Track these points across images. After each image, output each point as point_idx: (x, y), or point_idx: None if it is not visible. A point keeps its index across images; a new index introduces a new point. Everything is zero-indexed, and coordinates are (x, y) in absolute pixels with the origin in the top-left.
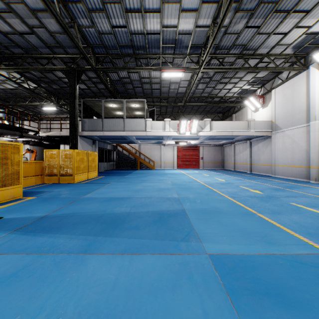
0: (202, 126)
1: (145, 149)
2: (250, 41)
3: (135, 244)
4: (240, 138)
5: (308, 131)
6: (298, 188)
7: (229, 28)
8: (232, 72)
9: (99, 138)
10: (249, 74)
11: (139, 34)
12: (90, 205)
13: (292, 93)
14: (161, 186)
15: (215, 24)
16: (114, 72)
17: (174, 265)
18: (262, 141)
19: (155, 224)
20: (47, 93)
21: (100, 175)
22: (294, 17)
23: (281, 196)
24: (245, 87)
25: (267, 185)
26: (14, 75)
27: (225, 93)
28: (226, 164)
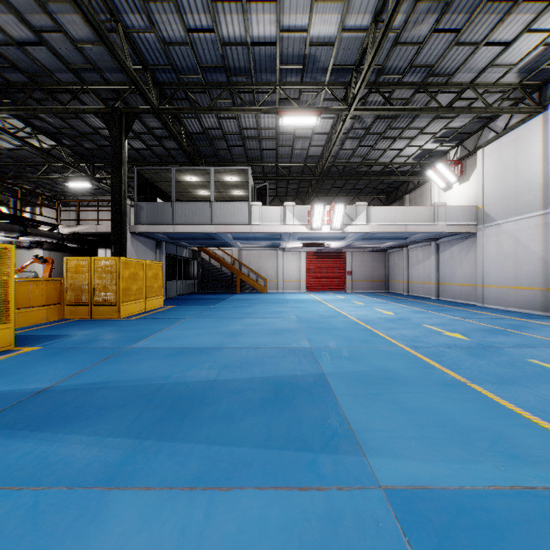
0: (352, 216)
1: (250, 257)
2: (441, 59)
3: (222, 461)
4: (419, 237)
5: (545, 223)
6: (532, 328)
7: (403, 34)
8: (406, 117)
9: (168, 237)
10: (436, 122)
11: (238, 45)
12: (141, 363)
13: (516, 155)
14: (278, 324)
15: (377, 26)
16: (194, 118)
17: (308, 521)
18: (459, 242)
19: (267, 407)
20: (74, 157)
21: (169, 304)
22: (525, 11)
23: (506, 345)
24: (428, 146)
25: (473, 323)
26: (14, 123)
27: (391, 157)
28: (392, 283)
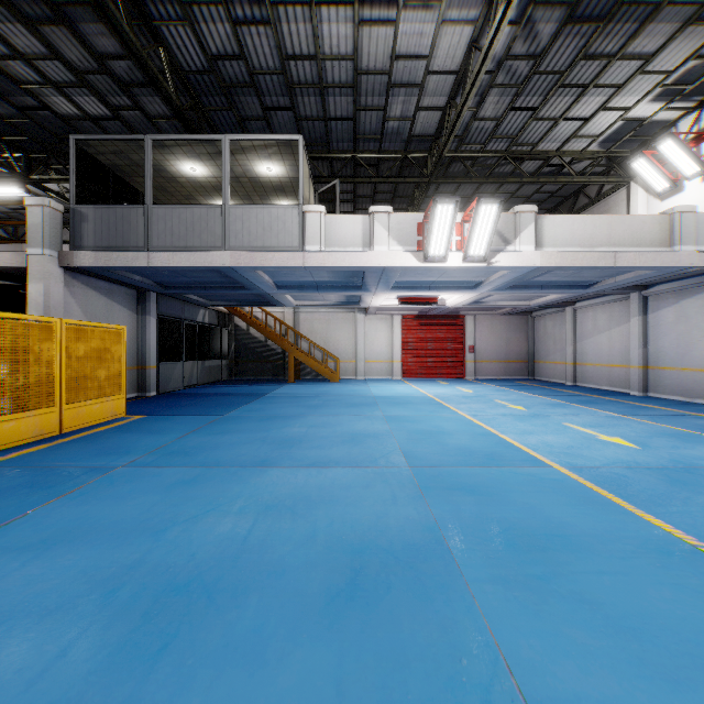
0: (506, 234)
1: (313, 323)
2: None
3: None
4: (624, 280)
5: None
6: None
7: None
8: (627, 21)
9: (156, 282)
10: (685, 36)
11: None
12: None
13: None
14: (360, 504)
15: None
16: (182, 22)
17: None
18: (700, 290)
19: None
20: None
21: (145, 409)
22: None
23: None
24: (640, 110)
25: None
26: None
27: (562, 139)
28: (541, 365)
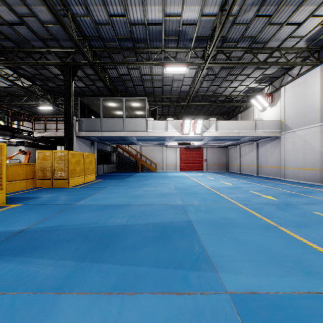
0: (207, 126)
1: (147, 150)
2: (260, 33)
3: (129, 276)
4: (247, 139)
5: (322, 131)
6: (314, 193)
7: (237, 18)
8: (239, 68)
9: (98, 139)
10: (257, 71)
11: (139, 25)
12: (81, 214)
13: (304, 90)
14: (163, 190)
15: (222, 13)
16: (113, 68)
17: (182, 315)
18: (270, 142)
19: (156, 241)
20: (43, 92)
21: (99, 178)
22: (310, 4)
23: (299, 203)
24: (252, 85)
25: (279, 190)
26: (7, 71)
27: (230, 92)
28: (230, 166)
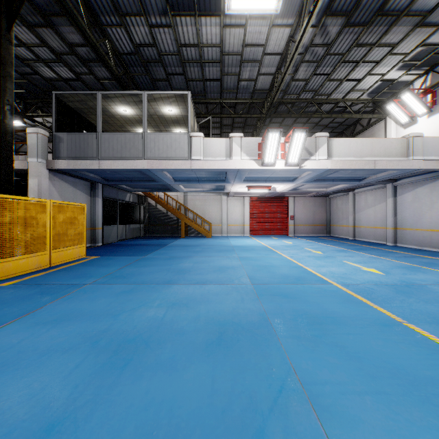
0: (311, 149)
1: (195, 201)
2: None
3: None
4: (381, 177)
5: None
6: None
7: None
8: (381, 25)
9: (102, 178)
10: (415, 33)
11: None
12: None
13: None
14: (224, 302)
15: None
16: (119, 25)
17: None
18: (426, 182)
19: None
20: None
21: (97, 253)
22: None
23: None
24: (391, 75)
25: None
26: None
27: (345, 91)
28: (334, 227)
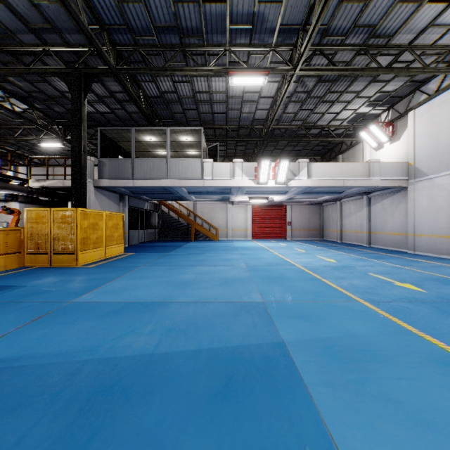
0: (295, 172)
1: (204, 209)
2: (384, 18)
3: None
4: (354, 191)
5: None
6: None
7: None
8: (345, 81)
9: (130, 191)
10: (372, 85)
11: (190, 3)
12: (73, 326)
13: (448, 114)
14: (228, 273)
15: None
16: (151, 81)
17: None
18: (390, 196)
19: (214, 412)
20: (47, 120)
21: (130, 251)
22: None
23: None
24: (362, 109)
25: (417, 271)
26: None
27: (328, 120)
28: (326, 232)
